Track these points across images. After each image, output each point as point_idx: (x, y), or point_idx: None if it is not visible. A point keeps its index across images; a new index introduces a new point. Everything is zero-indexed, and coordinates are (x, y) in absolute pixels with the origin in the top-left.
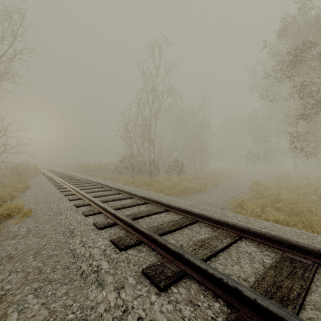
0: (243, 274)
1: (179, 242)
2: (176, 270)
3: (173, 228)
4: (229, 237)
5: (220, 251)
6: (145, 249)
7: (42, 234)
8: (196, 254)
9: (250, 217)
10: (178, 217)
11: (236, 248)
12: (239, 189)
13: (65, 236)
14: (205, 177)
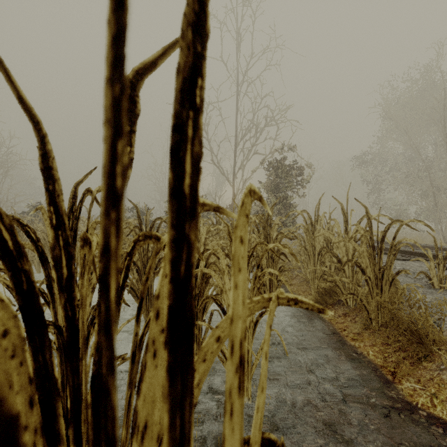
0: None
1: None
2: None
3: None
4: None
5: None
6: None
7: None
8: None
9: None
10: None
11: None
12: None
13: None
14: None
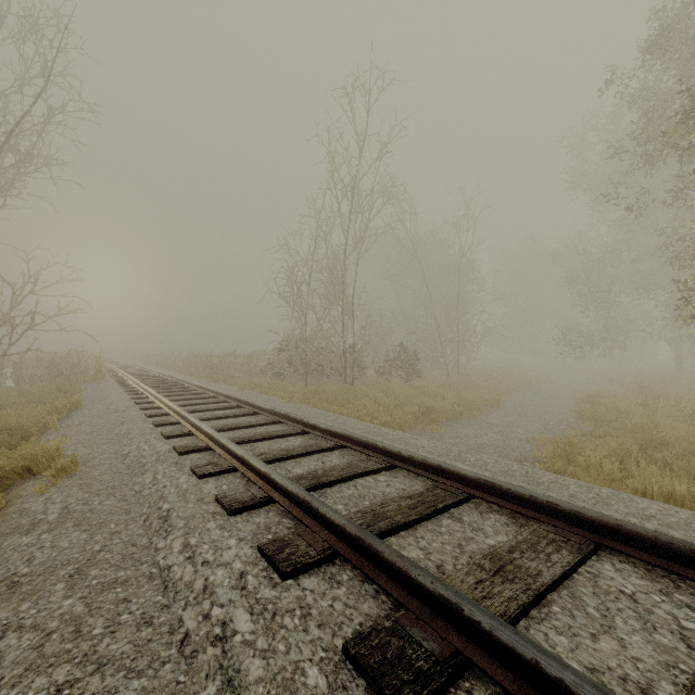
0: (635, 670)
1: (433, 556)
2: (439, 651)
3: (414, 516)
4: (566, 548)
5: (551, 589)
6: (347, 574)
7: (96, 522)
8: (488, 598)
9: (599, 488)
10: (422, 484)
11: (592, 580)
12: (552, 413)
13: (150, 529)
14: (469, 384)
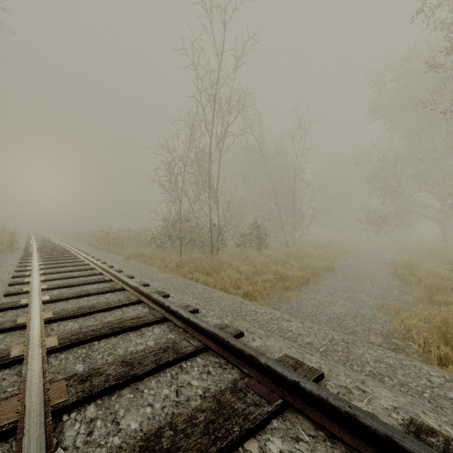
0: None
1: None
2: None
3: None
4: None
5: None
6: None
7: None
8: None
9: None
10: None
11: None
12: (377, 277)
13: None
14: (306, 253)
